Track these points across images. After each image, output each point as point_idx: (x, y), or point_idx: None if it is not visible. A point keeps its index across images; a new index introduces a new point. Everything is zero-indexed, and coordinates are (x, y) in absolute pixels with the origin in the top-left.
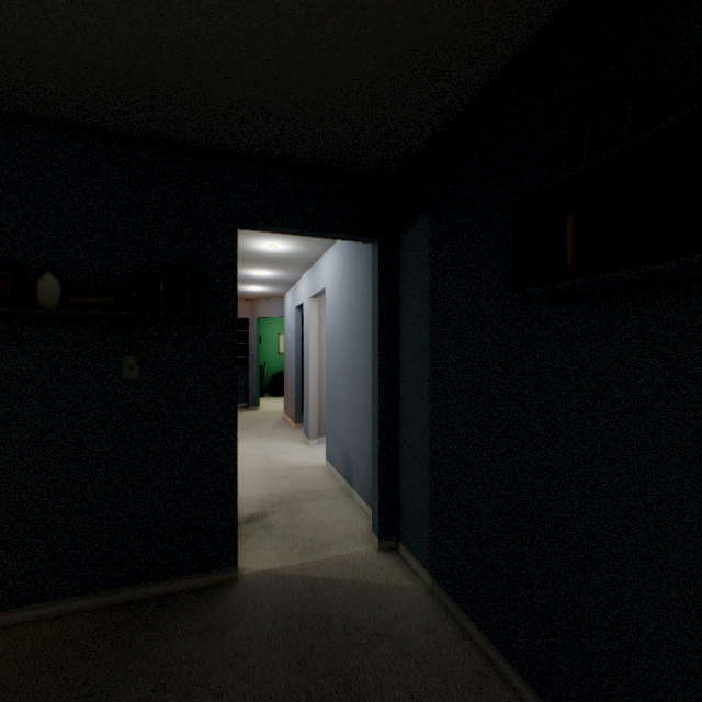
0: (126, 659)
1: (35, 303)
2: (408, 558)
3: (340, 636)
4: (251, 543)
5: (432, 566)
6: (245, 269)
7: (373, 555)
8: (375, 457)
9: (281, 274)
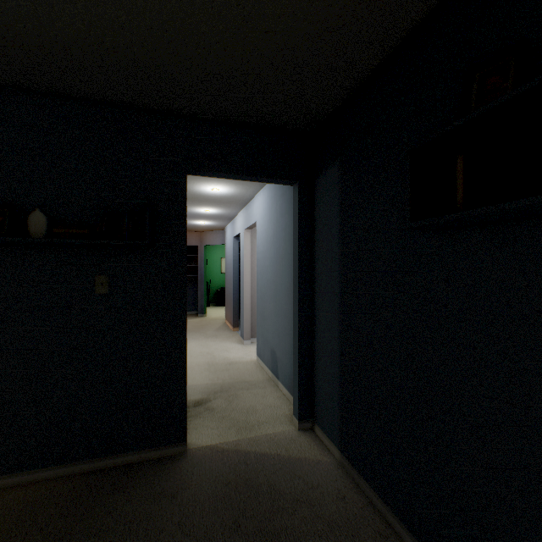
0: (96, 517)
1: (27, 233)
2: (322, 437)
3: (267, 501)
4: (197, 423)
5: (341, 444)
6: (194, 207)
7: (294, 434)
8: (296, 356)
9: (222, 211)
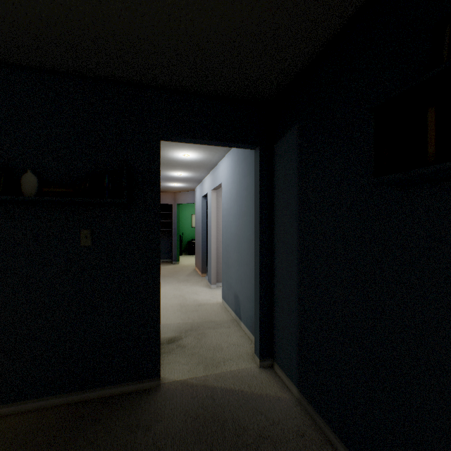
0: (79, 447)
1: (21, 192)
2: (281, 375)
3: (232, 436)
4: (170, 359)
5: (300, 383)
6: (168, 171)
7: (255, 371)
8: (257, 301)
9: (192, 175)
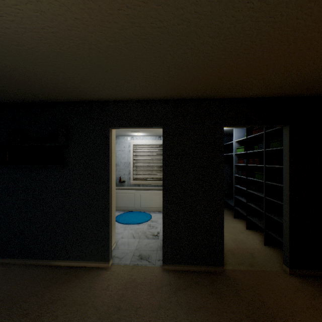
0: None
1: None
2: None
3: None
4: None
5: None
6: None
7: None
8: None
9: None
